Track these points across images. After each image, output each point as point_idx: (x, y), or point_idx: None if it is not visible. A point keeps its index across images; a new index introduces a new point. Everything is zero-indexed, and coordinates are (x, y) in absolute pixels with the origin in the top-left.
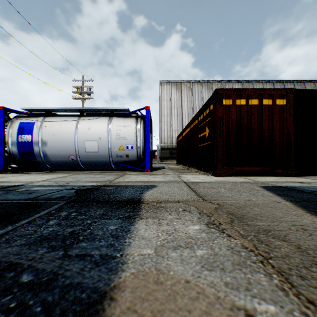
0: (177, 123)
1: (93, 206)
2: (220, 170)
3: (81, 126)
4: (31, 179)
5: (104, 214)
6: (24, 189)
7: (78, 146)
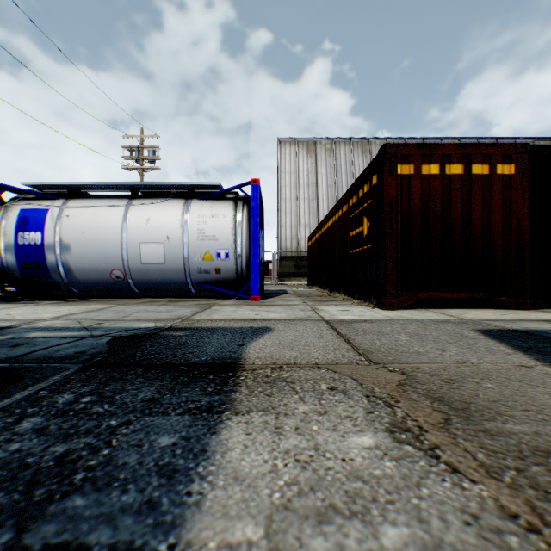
0: (309, 213)
1: (136, 378)
2: (391, 298)
3: (134, 216)
4: (35, 314)
5: (154, 400)
6: (9, 337)
7: (127, 253)
